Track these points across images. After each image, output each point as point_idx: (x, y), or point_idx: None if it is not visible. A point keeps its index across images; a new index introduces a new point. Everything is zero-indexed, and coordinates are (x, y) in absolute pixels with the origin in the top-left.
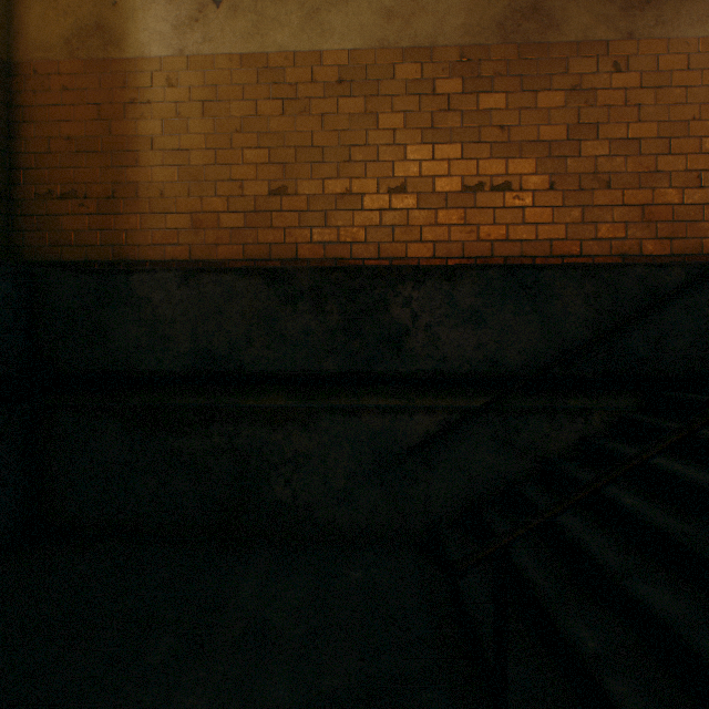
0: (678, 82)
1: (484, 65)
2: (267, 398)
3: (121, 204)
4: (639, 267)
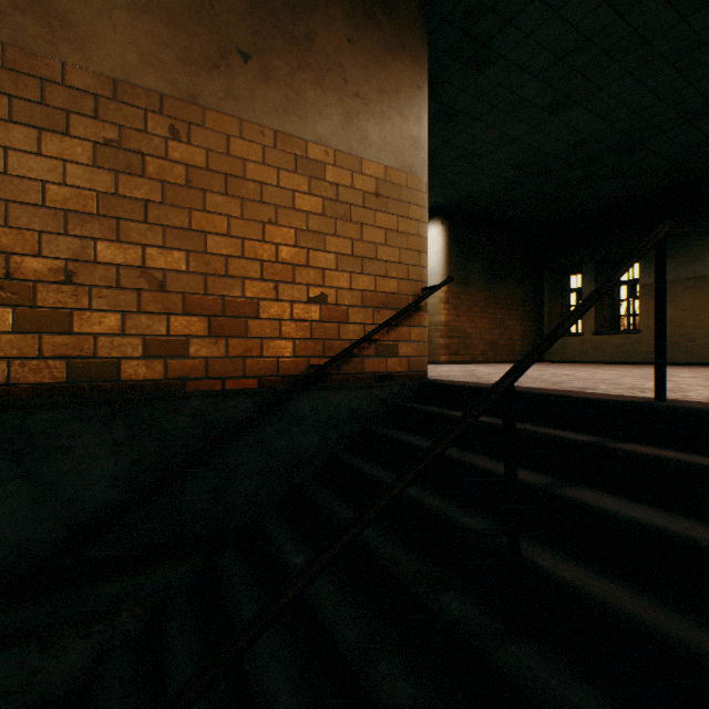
0: (254, 175)
1: None
2: None
3: None
4: (197, 398)
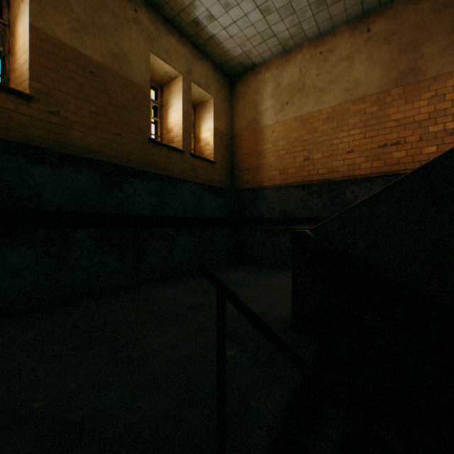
0: None
1: (387, 98)
2: (302, 226)
3: (259, 170)
4: None
